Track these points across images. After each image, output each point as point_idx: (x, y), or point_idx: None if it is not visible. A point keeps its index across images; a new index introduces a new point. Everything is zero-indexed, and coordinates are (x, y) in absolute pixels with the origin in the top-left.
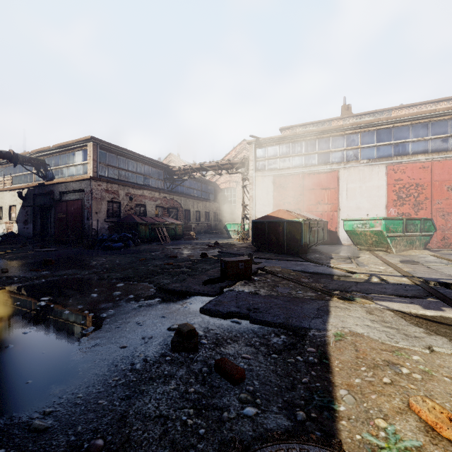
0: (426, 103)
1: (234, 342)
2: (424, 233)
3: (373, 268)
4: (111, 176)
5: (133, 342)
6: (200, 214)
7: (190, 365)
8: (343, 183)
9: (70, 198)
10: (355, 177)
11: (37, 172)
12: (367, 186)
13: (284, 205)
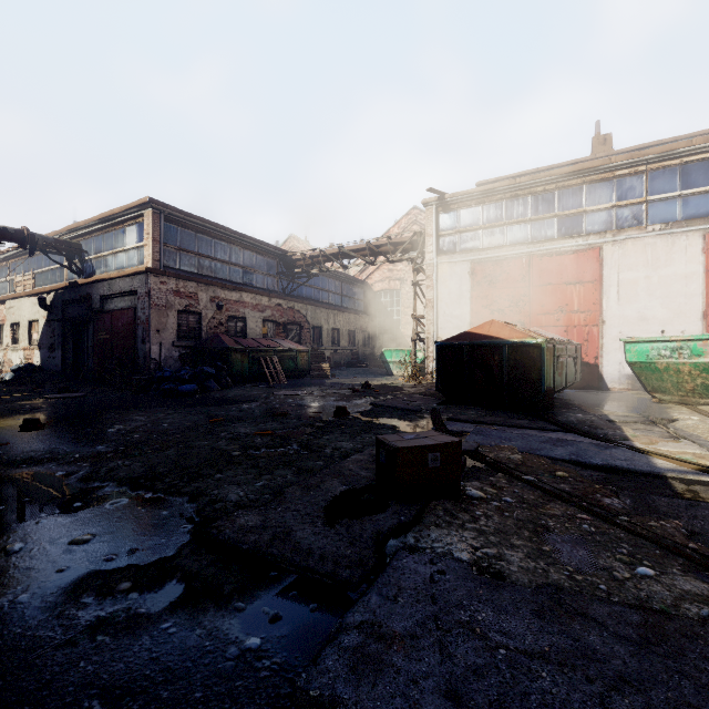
0: None
1: None
2: None
3: None
4: (185, 269)
5: None
6: (340, 334)
7: None
8: (611, 271)
9: (116, 305)
10: (636, 259)
11: (70, 265)
12: (662, 276)
13: (493, 315)
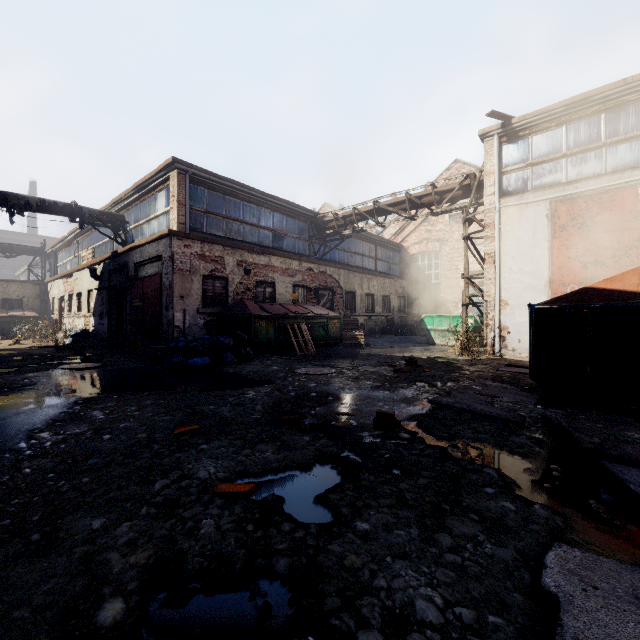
0: None
1: None
2: None
3: None
4: (212, 232)
5: None
6: (374, 299)
7: None
8: None
9: (147, 272)
10: None
11: (115, 236)
12: None
13: (586, 268)
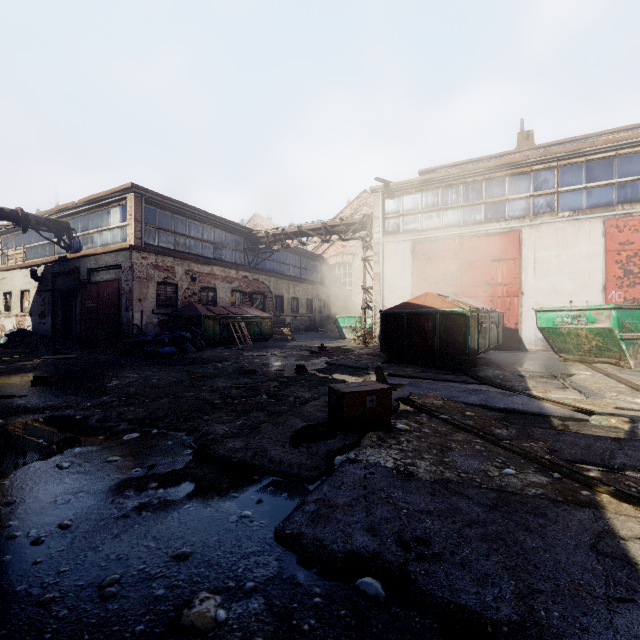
0: None
1: None
2: None
3: (621, 400)
4: (163, 245)
5: None
6: (299, 302)
7: None
8: (529, 250)
9: (102, 278)
10: (549, 240)
11: (58, 241)
12: (570, 255)
13: (430, 287)
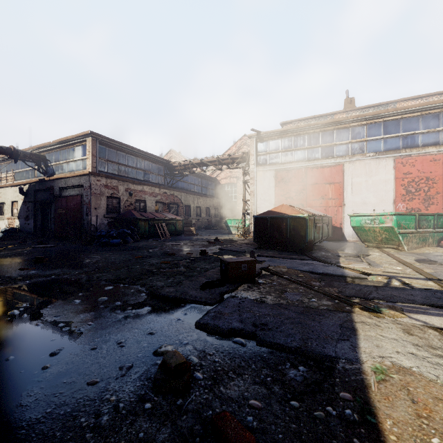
0: (434, 95)
1: (238, 376)
2: (438, 229)
3: (389, 268)
4: (110, 172)
5: (106, 374)
6: (201, 209)
7: (177, 419)
8: (348, 177)
9: (69, 193)
10: (361, 171)
11: (38, 168)
12: (374, 180)
13: (287, 200)
